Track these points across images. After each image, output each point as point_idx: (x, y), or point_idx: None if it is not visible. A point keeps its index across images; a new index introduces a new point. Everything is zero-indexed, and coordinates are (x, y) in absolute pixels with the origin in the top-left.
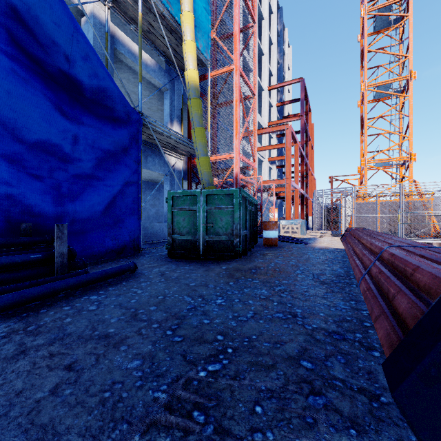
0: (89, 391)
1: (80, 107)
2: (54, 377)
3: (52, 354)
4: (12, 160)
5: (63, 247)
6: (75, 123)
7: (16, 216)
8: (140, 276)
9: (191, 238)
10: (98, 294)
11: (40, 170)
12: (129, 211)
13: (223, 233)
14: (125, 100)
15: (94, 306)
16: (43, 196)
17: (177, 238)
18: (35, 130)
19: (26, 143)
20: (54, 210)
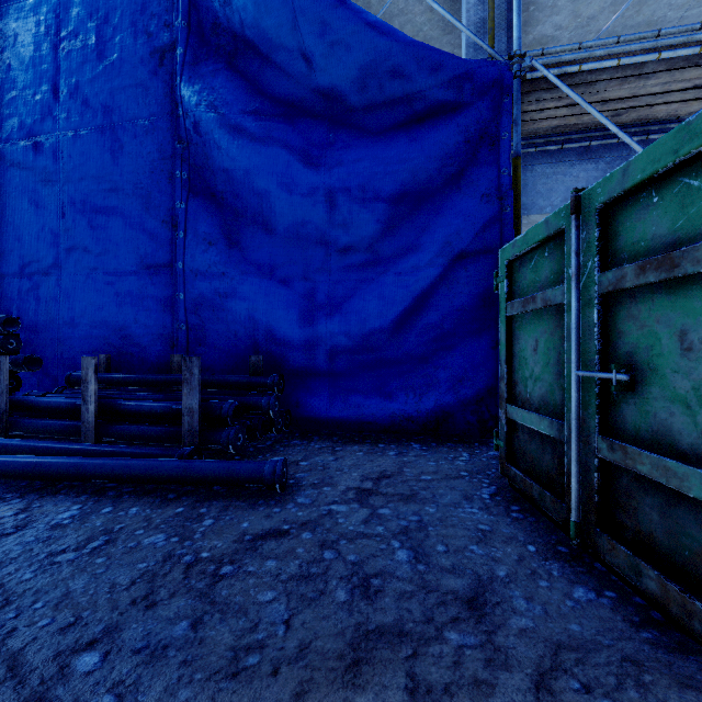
0: None
1: (347, 135)
2: None
3: None
4: (256, 266)
5: (192, 397)
6: (328, 170)
7: (260, 344)
8: (249, 508)
9: (547, 428)
10: (90, 511)
11: (287, 271)
12: (470, 328)
13: (699, 448)
14: (434, 53)
15: None
16: (284, 312)
17: (516, 419)
18: (277, 211)
19: (272, 236)
20: (298, 333)
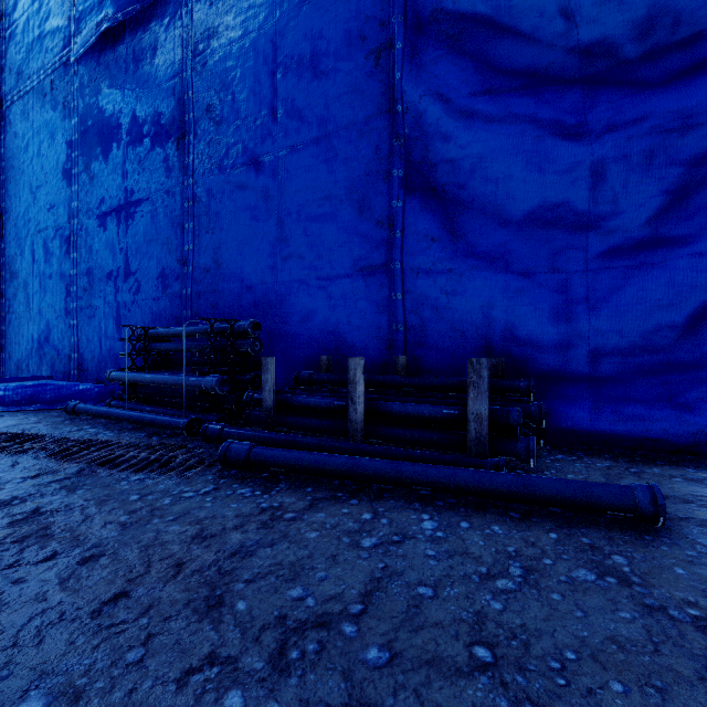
0: (3, 651)
1: (613, 94)
2: (101, 591)
3: (183, 563)
4: (488, 260)
5: (479, 402)
6: (592, 140)
7: (493, 345)
8: (645, 545)
9: None
10: (448, 523)
11: (528, 263)
12: None
13: None
14: None
15: (379, 539)
16: (529, 308)
17: None
18: (517, 196)
19: (508, 224)
20: (548, 332)
